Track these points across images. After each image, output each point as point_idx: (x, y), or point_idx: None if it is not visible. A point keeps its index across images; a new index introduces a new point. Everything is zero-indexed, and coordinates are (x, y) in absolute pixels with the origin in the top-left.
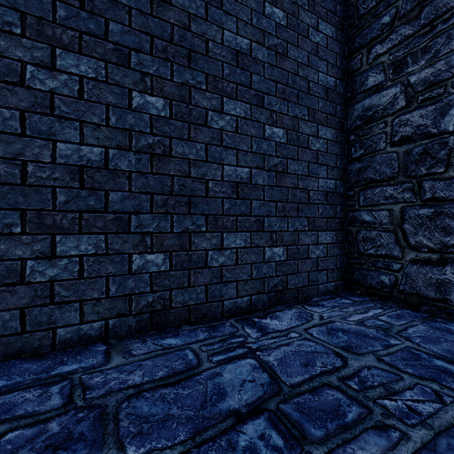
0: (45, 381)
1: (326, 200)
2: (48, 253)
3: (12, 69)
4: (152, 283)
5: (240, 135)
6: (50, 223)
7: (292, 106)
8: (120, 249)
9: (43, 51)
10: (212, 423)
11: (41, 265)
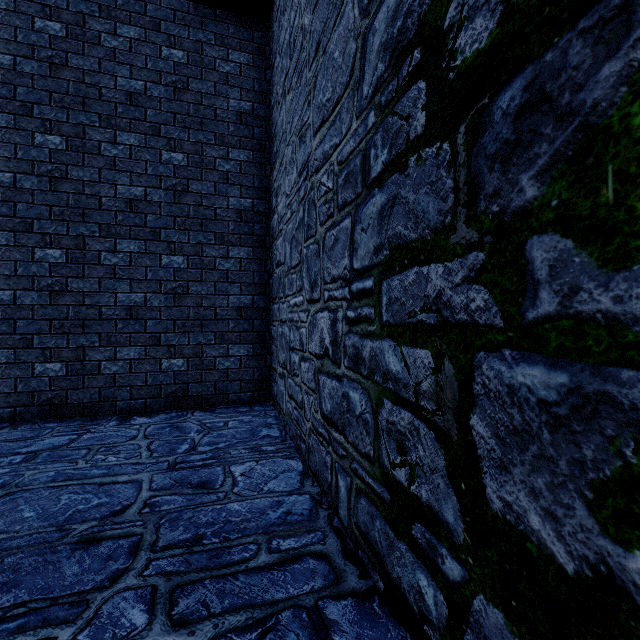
0: None
1: (240, 315)
2: None
3: None
4: (52, 384)
5: (134, 267)
6: None
7: (195, 234)
8: (26, 359)
9: None
10: (1, 454)
11: None
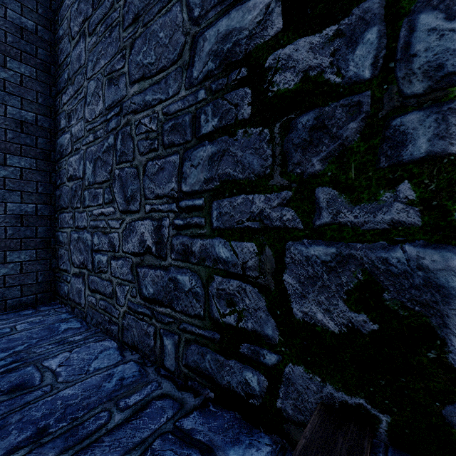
0: None
1: (20, 222)
2: None
3: None
4: None
5: None
6: None
7: None
8: None
9: None
10: None
11: None
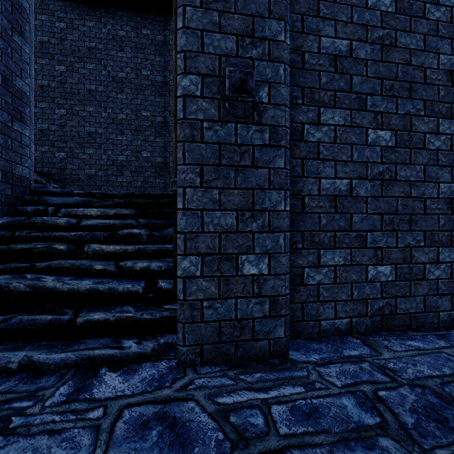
0: (348, 359)
1: None
2: (316, 263)
3: (297, 130)
4: (382, 291)
5: (453, 152)
6: (317, 241)
7: None
8: (360, 261)
9: (313, 112)
10: None
11: (312, 272)
